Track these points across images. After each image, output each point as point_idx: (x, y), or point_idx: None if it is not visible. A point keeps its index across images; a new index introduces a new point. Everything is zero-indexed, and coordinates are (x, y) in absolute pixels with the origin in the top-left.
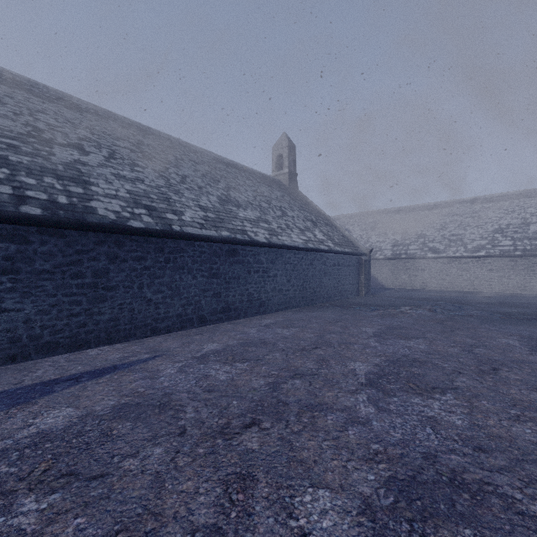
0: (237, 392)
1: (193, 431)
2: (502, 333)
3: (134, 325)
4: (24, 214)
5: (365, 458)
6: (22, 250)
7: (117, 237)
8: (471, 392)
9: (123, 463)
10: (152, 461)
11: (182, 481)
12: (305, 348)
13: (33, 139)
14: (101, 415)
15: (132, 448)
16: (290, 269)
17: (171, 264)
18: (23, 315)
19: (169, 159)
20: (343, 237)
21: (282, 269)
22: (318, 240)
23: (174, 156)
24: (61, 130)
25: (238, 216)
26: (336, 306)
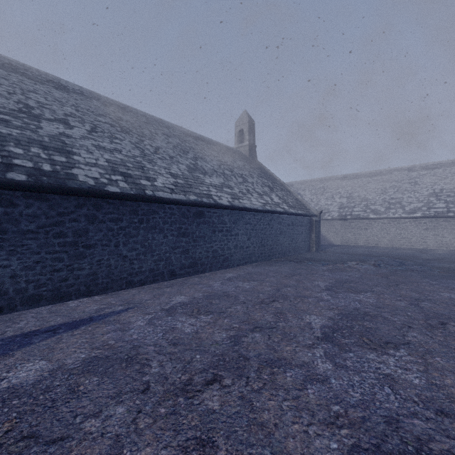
0: (200, 345)
1: (156, 388)
2: (443, 287)
3: (111, 279)
4: (10, 180)
5: (326, 422)
6: (8, 212)
7: (95, 201)
8: (424, 347)
9: (85, 424)
10: (113, 422)
11: (141, 446)
12: (264, 301)
13: (23, 115)
14: (71, 369)
15: (95, 406)
16: (250, 229)
17: (144, 225)
18: (10, 270)
19: (145, 133)
20: (296, 201)
21: (243, 229)
22: (274, 203)
23: (149, 130)
24: (49, 107)
25: (204, 182)
26: (290, 261)
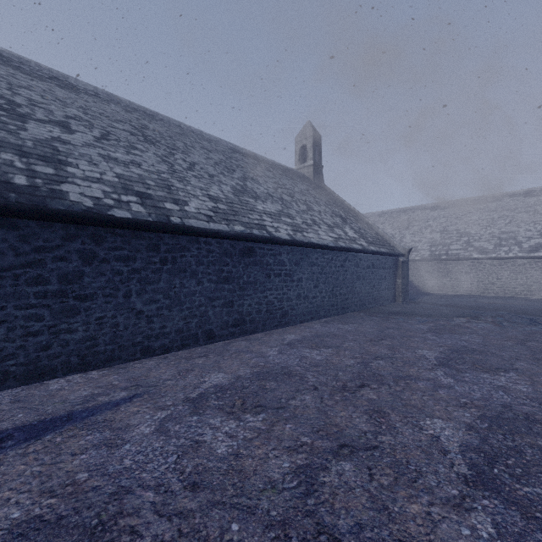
0: (241, 492)
1: None
2: None
3: (119, 344)
4: None
5: None
6: None
7: (94, 231)
8: None
9: None
10: None
11: None
12: (347, 386)
13: (2, 112)
14: None
15: None
16: (318, 272)
17: (169, 266)
18: None
19: (177, 145)
20: (377, 236)
21: (308, 272)
22: (349, 238)
23: (183, 142)
24: (45, 107)
25: (256, 208)
26: (372, 316)
